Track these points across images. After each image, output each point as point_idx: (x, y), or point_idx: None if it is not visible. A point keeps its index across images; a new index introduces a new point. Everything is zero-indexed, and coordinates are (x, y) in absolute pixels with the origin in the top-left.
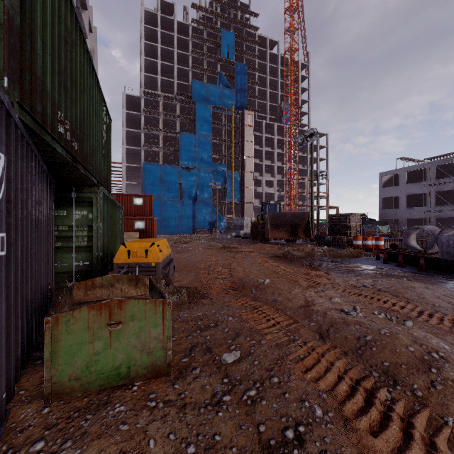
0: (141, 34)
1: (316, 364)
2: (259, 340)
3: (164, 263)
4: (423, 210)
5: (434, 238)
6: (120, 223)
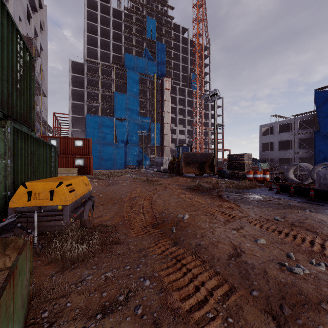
0: (84, 15)
1: None
2: None
3: (78, 203)
4: (290, 152)
5: (308, 173)
6: (52, 160)
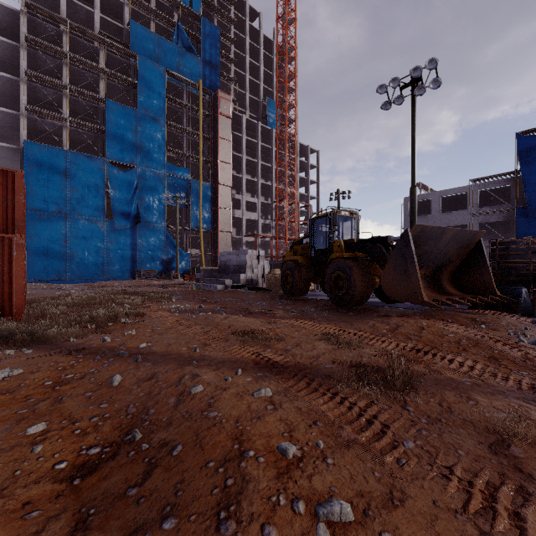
0: None
1: None
2: None
3: None
4: None
5: None
6: None
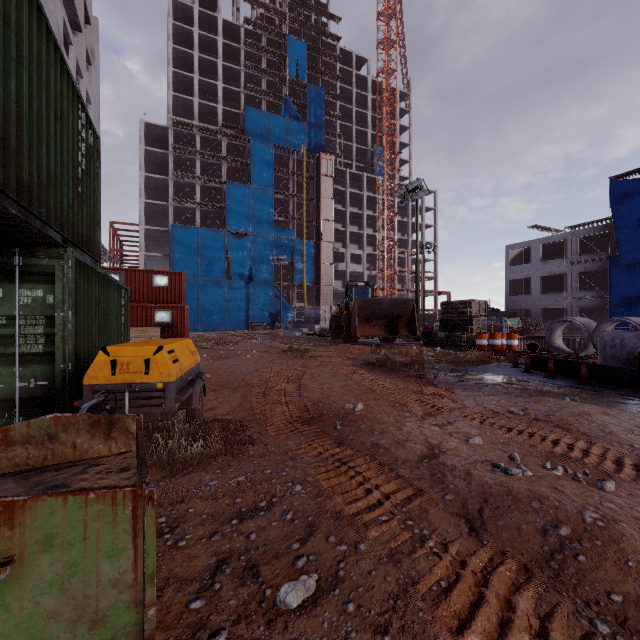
0: (168, 34)
1: (479, 609)
2: (355, 542)
3: (184, 382)
4: (564, 297)
5: (589, 336)
6: (123, 312)
